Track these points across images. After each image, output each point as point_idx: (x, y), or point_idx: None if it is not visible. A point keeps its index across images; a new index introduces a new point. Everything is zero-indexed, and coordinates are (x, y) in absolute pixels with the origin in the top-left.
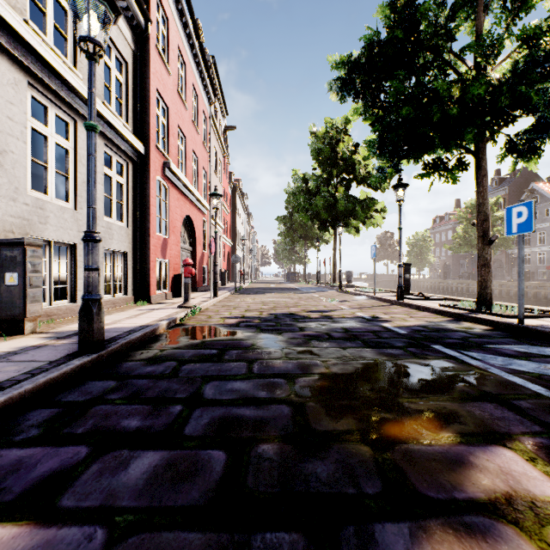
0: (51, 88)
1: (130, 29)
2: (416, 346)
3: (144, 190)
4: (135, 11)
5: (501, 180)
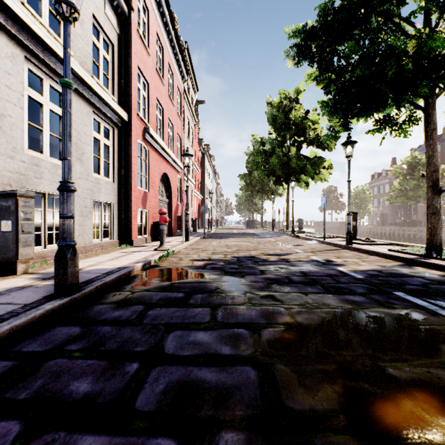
0: (46, 62)
1: (115, 16)
2: (378, 293)
3: (127, 151)
4: (119, 0)
5: None
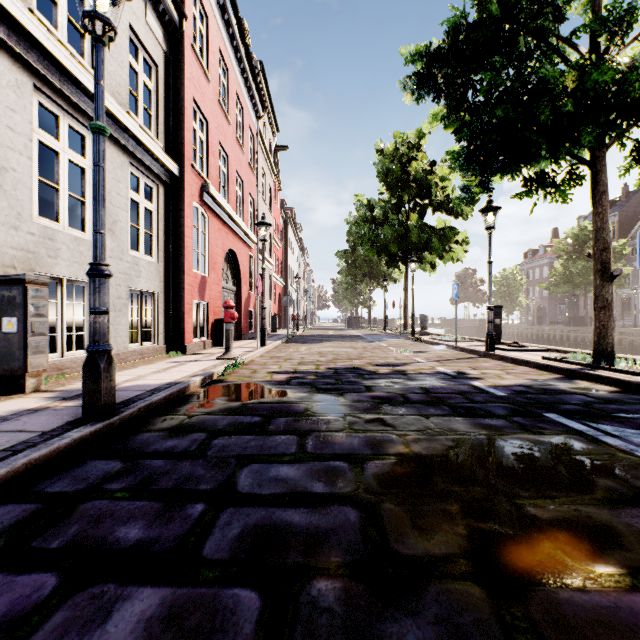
0: (63, 94)
1: (161, 26)
2: (523, 415)
3: (178, 218)
4: (167, 4)
5: (610, 205)
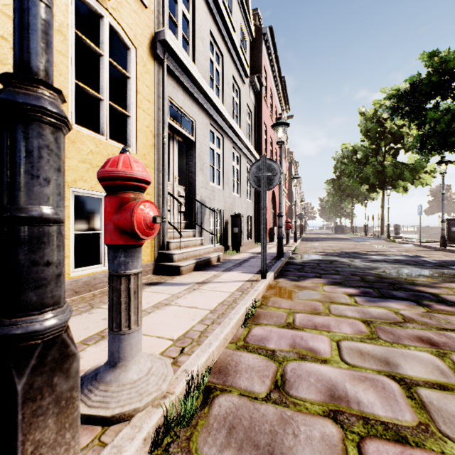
0: (237, 145)
1: (253, 94)
2: (439, 266)
3: None
4: (256, 85)
5: None
